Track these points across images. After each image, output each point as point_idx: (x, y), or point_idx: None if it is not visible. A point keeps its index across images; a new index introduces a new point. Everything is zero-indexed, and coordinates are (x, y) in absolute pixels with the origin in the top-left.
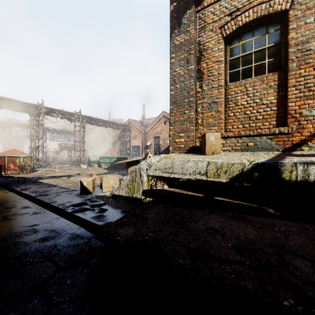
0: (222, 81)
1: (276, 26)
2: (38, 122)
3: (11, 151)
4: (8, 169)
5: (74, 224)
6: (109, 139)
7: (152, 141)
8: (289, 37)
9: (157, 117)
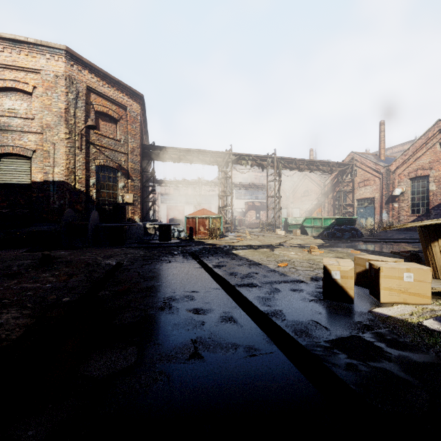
0: None
1: None
2: (226, 174)
3: (201, 211)
4: (198, 232)
5: None
6: (313, 190)
7: (407, 187)
8: None
9: (420, 136)
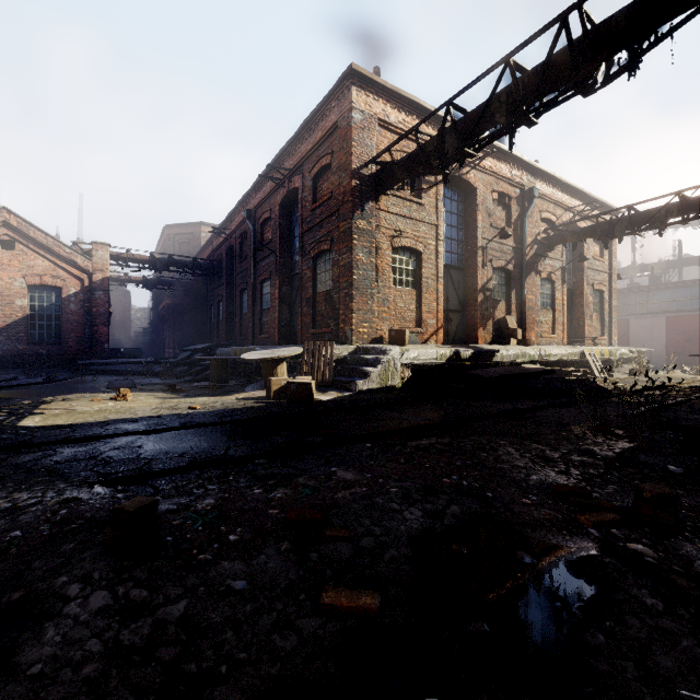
0: (392, 284)
1: (414, 258)
2: None
3: None
4: None
5: (421, 403)
6: None
7: None
8: (422, 271)
9: None
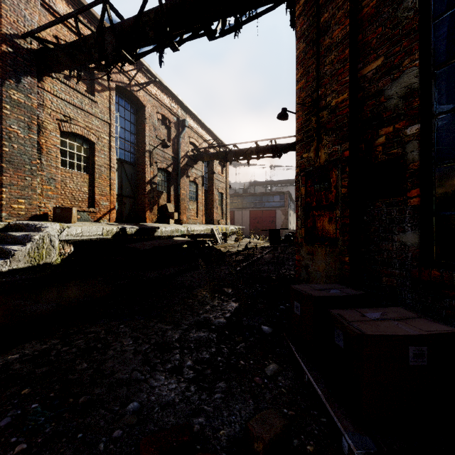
0: (60, 164)
1: (87, 146)
2: None
3: None
4: None
5: (74, 279)
6: None
7: None
8: (95, 159)
9: None
